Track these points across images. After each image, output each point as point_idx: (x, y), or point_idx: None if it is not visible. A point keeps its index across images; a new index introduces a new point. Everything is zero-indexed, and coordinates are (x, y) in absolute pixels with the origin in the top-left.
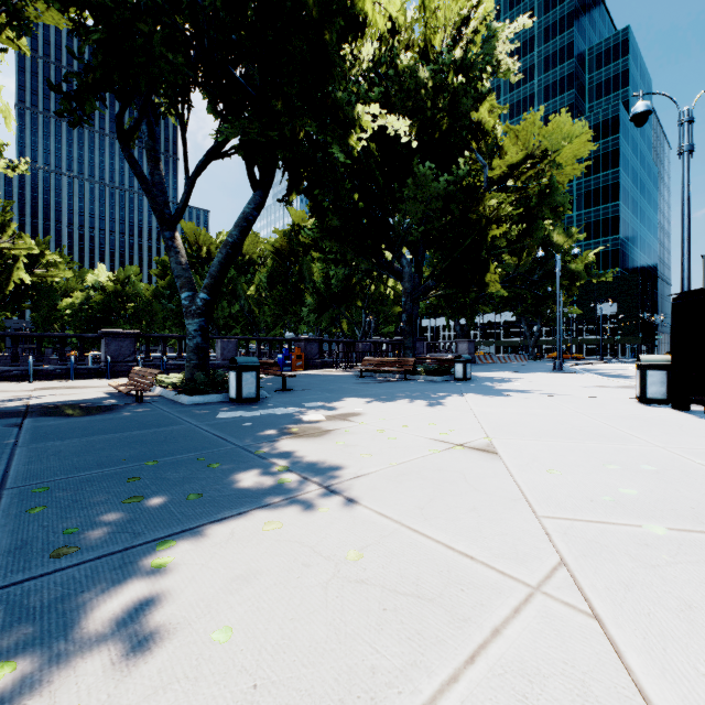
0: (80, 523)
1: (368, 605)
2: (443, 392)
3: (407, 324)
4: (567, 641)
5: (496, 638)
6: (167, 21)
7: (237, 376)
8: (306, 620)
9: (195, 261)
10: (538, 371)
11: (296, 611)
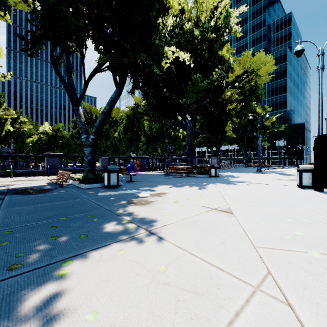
0: (25, 251)
1: (169, 298)
2: (205, 182)
3: (188, 150)
4: (275, 320)
5: (237, 318)
6: (74, 5)
7: (108, 175)
8: (137, 307)
9: (90, 121)
10: (249, 172)
11: (132, 302)
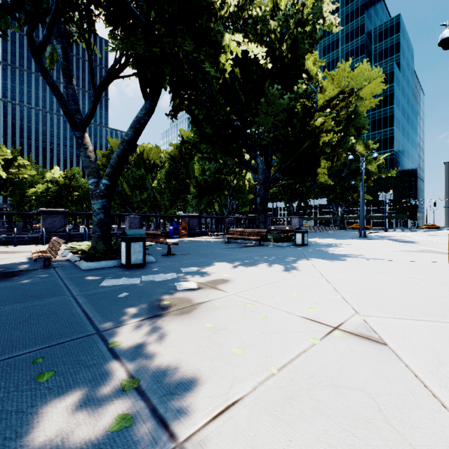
0: None
1: None
2: (291, 256)
3: (260, 205)
4: None
5: None
6: None
7: (126, 246)
8: None
9: None
10: (349, 238)
11: None
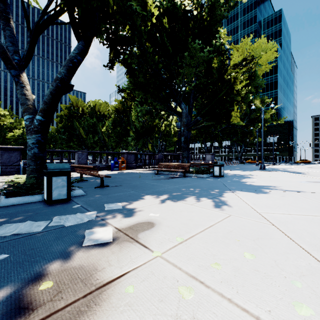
0: None
1: None
2: (215, 188)
3: (184, 143)
4: None
5: None
6: None
7: (47, 180)
8: None
9: (76, 115)
10: (253, 170)
11: None
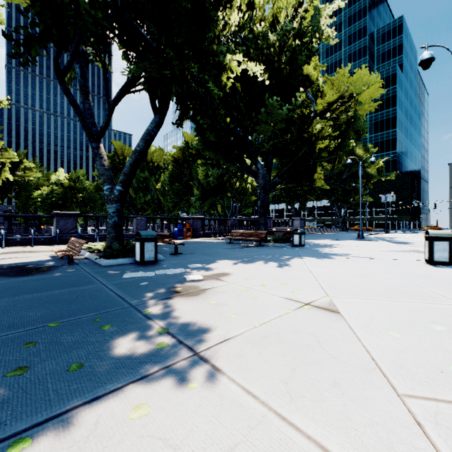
0: None
1: None
2: (287, 255)
3: (260, 208)
4: None
5: None
6: None
7: (140, 245)
8: None
9: (122, 167)
10: (347, 239)
11: None
